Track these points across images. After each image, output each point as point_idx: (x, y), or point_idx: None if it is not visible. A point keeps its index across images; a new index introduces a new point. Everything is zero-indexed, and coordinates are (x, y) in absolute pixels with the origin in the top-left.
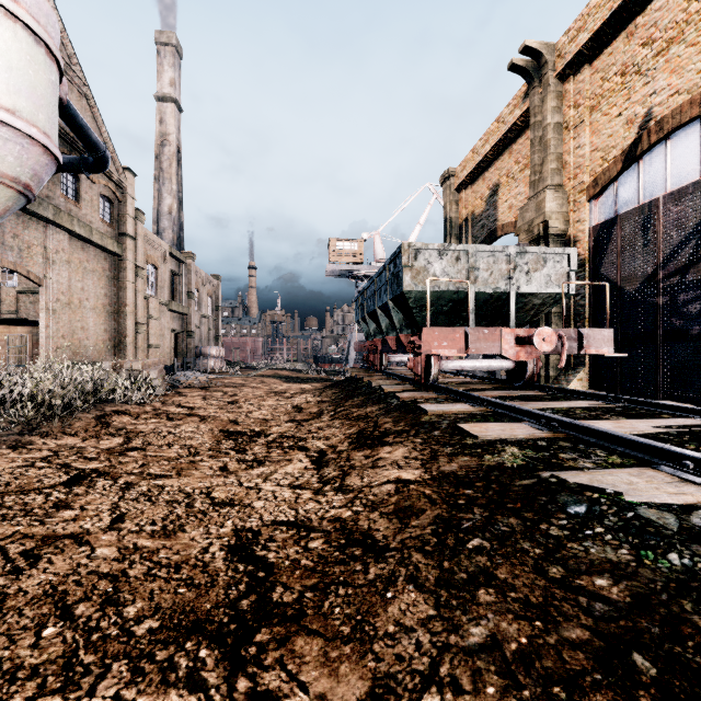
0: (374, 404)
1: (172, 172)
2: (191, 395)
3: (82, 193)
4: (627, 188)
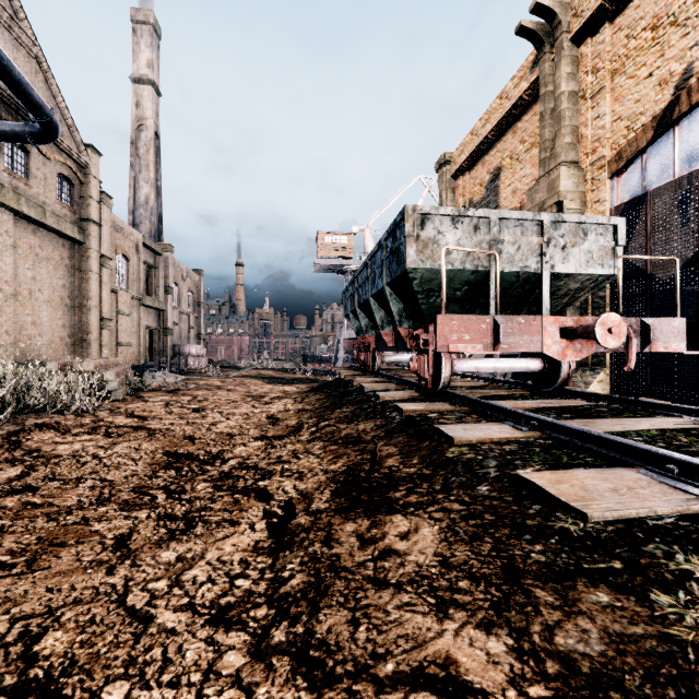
0: (368, 419)
1: (149, 159)
2: (152, 401)
3: (33, 169)
4: (658, 160)
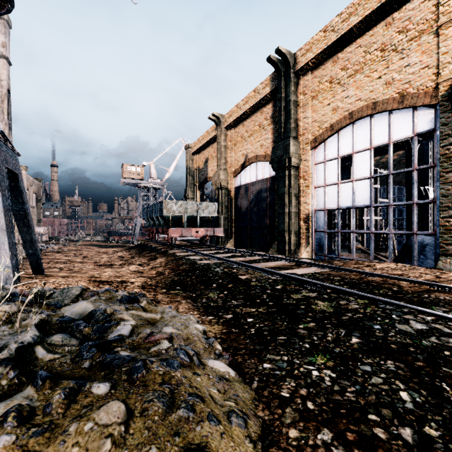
0: (154, 252)
1: (4, 107)
2: (57, 255)
3: None
4: (243, 177)
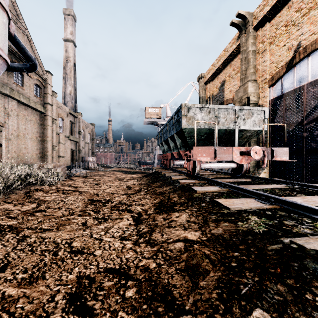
0: (167, 186)
1: (71, 75)
2: (77, 180)
3: (25, 82)
4: (288, 81)
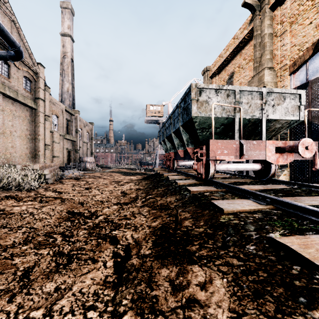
0: (172, 195)
1: (69, 71)
2: (66, 184)
3: (12, 74)
4: (315, 65)
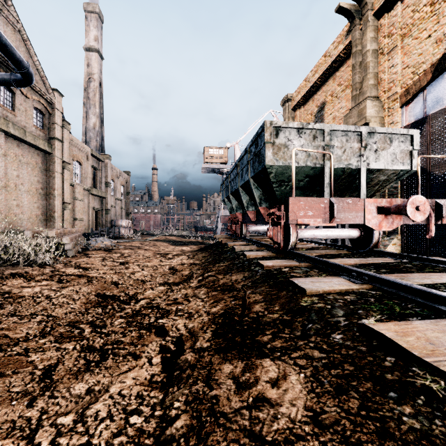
0: (238, 271)
1: (96, 100)
2: (94, 257)
3: (17, 104)
4: (435, 94)
